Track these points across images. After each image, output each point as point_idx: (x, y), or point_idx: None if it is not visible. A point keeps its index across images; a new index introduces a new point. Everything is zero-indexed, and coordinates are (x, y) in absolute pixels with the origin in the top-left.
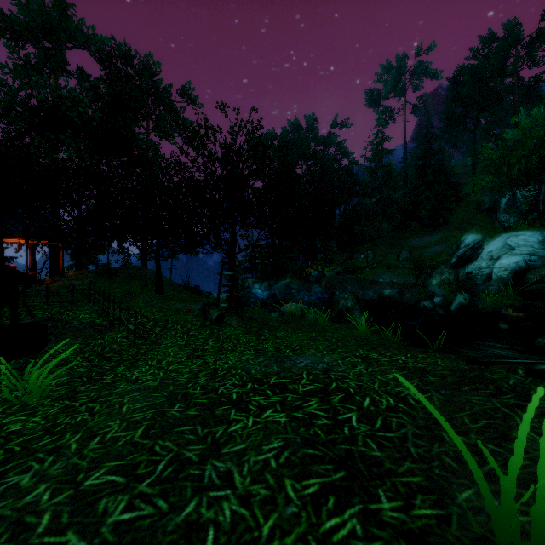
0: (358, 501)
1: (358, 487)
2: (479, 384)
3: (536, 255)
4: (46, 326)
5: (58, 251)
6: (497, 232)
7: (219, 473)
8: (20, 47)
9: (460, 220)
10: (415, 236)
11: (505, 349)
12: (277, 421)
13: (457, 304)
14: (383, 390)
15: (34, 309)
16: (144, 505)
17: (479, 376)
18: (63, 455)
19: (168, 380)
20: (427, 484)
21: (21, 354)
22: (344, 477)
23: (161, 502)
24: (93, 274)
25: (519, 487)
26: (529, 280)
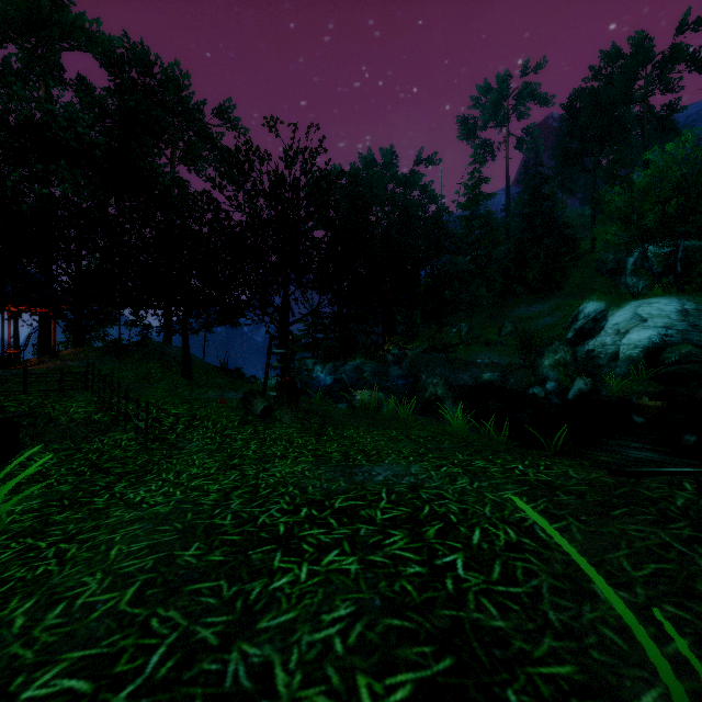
0: None
1: (474, 687)
2: (634, 506)
3: (673, 329)
4: (17, 425)
5: (50, 322)
6: (625, 299)
7: (250, 668)
8: None
9: (577, 285)
10: (521, 304)
11: (645, 450)
12: (344, 571)
13: (576, 391)
14: (498, 516)
15: (5, 400)
16: None
17: (632, 494)
18: None
19: (186, 503)
20: (584, 680)
21: None
22: (451, 668)
23: None
24: (96, 353)
25: None
26: (665, 360)
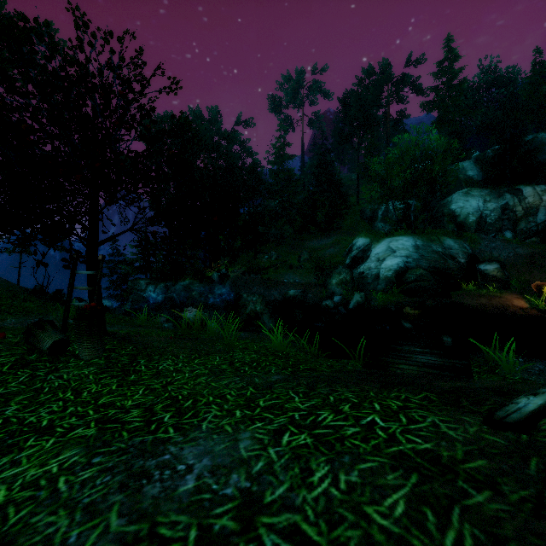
0: None
1: None
2: None
3: (411, 258)
4: None
5: None
6: (381, 236)
7: None
8: None
9: (349, 226)
10: (313, 238)
11: (425, 354)
12: None
13: (355, 302)
14: None
15: None
16: None
17: None
18: None
19: None
20: None
21: None
22: None
23: None
24: None
25: None
26: (408, 279)
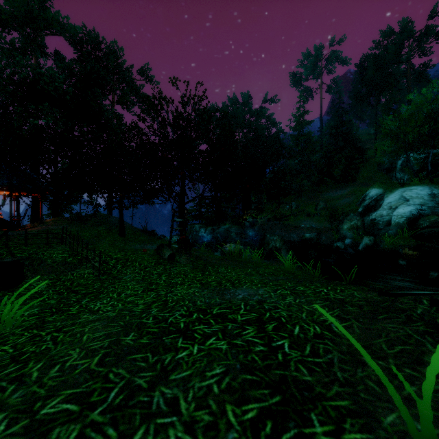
0: (293, 425)
1: (292, 411)
2: (392, 313)
3: (425, 206)
4: (23, 264)
5: (38, 202)
6: (395, 186)
7: (166, 400)
8: (7, 32)
9: (365, 178)
10: (330, 190)
11: (405, 281)
12: (219, 349)
13: (364, 244)
14: (310, 319)
15: (14, 250)
16: (94, 434)
17: (391, 306)
18: (24, 383)
19: (125, 310)
20: (355, 408)
21: (0, 288)
22: (279, 401)
23: (111, 431)
24: (67, 221)
25: (438, 411)
26: (420, 225)
